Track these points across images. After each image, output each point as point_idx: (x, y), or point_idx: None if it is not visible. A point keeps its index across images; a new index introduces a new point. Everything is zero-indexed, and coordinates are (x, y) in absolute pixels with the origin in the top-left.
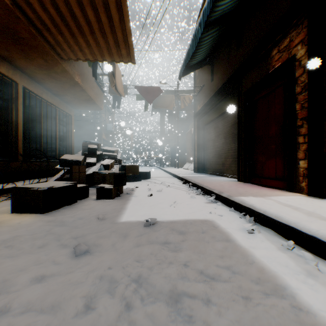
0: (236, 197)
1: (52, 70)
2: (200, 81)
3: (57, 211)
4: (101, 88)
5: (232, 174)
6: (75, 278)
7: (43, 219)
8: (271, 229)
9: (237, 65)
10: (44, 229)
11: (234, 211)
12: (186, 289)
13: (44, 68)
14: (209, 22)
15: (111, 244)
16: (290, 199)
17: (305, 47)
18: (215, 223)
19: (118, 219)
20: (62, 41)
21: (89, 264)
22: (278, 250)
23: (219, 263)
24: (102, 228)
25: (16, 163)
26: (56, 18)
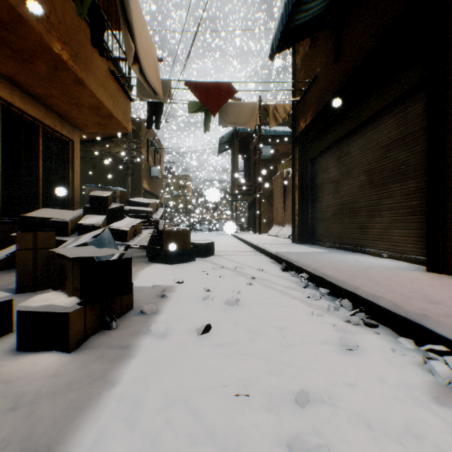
0: None
1: None
2: (307, 74)
3: None
4: (125, 90)
5: (390, 250)
6: None
7: None
8: None
9: None
10: None
11: None
12: None
13: None
14: None
15: None
16: None
17: None
18: None
19: None
20: None
21: None
22: None
23: None
24: None
25: None
26: None
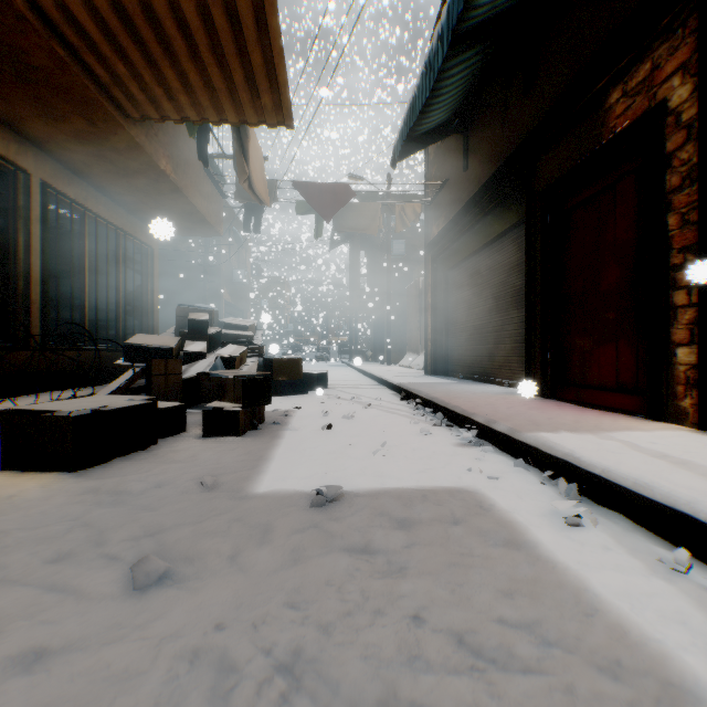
0: (529, 434)
1: (107, 144)
2: (440, 172)
3: (109, 466)
4: (219, 187)
5: (511, 378)
6: (123, 659)
7: (70, 487)
8: (622, 514)
9: (525, 132)
10: (69, 513)
11: (524, 467)
12: (424, 697)
13: (88, 139)
14: (460, 33)
15: (228, 554)
16: (658, 438)
17: (691, 79)
18: (484, 497)
19: (251, 488)
20: (126, 75)
21: (166, 613)
22: (652, 573)
23: (506, 612)
24: (210, 511)
25: (26, 353)
26: (111, 18)
